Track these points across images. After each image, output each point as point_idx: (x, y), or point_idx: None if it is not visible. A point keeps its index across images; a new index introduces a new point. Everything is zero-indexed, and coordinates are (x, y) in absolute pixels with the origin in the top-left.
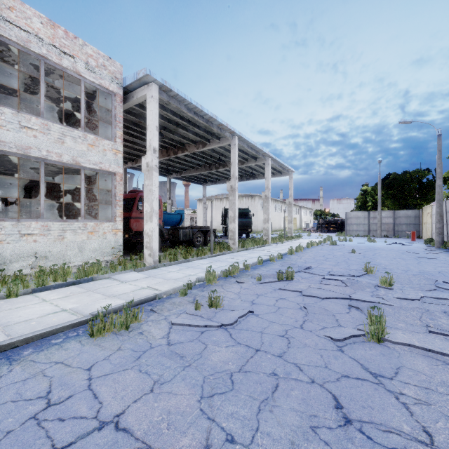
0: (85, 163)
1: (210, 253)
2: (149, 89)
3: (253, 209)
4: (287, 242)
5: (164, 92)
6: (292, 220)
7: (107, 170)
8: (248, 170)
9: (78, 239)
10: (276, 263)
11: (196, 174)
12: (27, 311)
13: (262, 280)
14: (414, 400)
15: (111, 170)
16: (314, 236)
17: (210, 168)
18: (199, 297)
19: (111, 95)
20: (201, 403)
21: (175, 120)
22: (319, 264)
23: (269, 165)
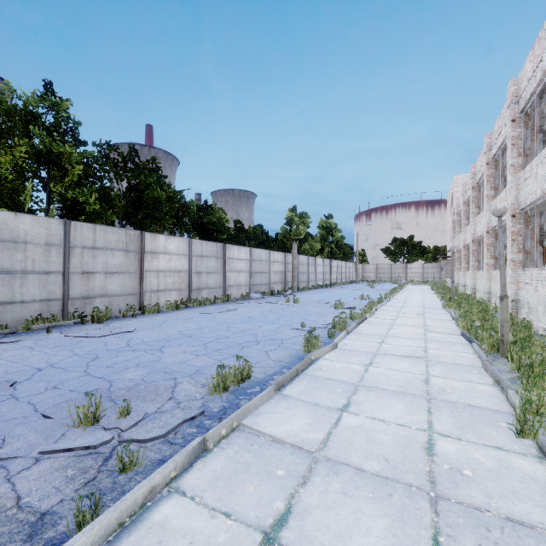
0: None
1: None
2: None
3: None
4: None
5: None
6: None
7: None
8: None
9: None
10: None
11: None
12: (395, 406)
13: None
14: (50, 362)
15: None
16: None
17: None
18: (102, 439)
19: None
20: (160, 359)
21: None
22: None
23: None
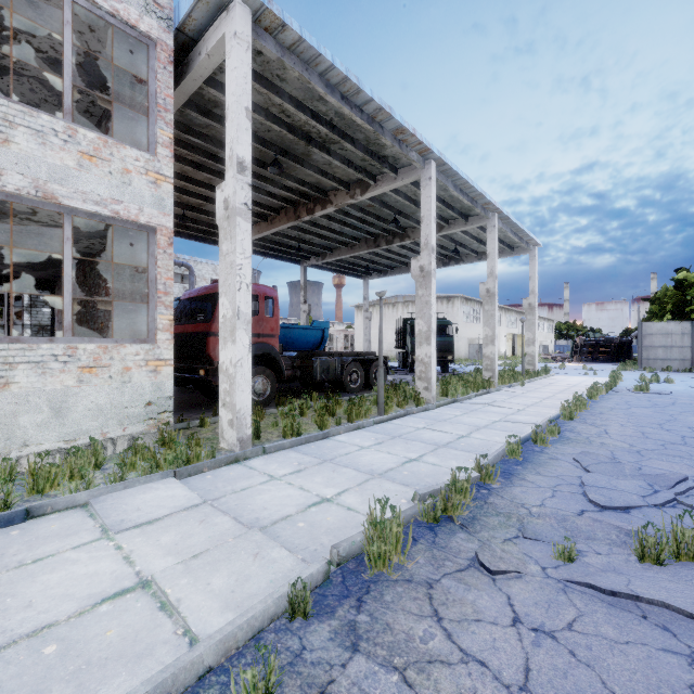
0: (73, 198)
1: (376, 410)
2: (230, 18)
3: (451, 320)
4: (529, 383)
5: (269, 34)
6: (536, 339)
7: (134, 220)
8: (447, 245)
9: (50, 386)
10: (556, 452)
11: (350, 257)
12: None
13: (577, 559)
14: None
15: (143, 221)
16: (574, 370)
17: (375, 244)
18: None
19: (146, 45)
20: None
21: (304, 127)
22: (690, 461)
23: (494, 228)
